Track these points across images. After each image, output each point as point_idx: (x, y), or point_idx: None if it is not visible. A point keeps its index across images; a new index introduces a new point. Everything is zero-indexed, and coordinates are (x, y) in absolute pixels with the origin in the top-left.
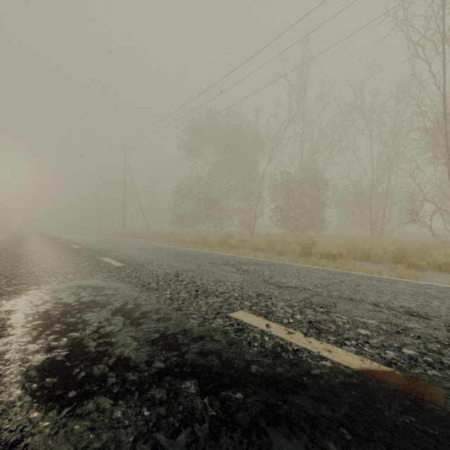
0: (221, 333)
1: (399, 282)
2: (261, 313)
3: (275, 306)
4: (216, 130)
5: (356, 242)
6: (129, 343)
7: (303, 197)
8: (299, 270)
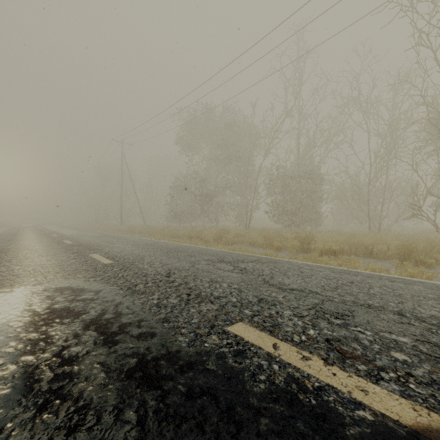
0: (216, 358)
1: (413, 282)
2: (265, 327)
3: (281, 316)
4: (212, 125)
5: (357, 238)
6: (94, 374)
7: (299, 192)
8: (301, 268)
